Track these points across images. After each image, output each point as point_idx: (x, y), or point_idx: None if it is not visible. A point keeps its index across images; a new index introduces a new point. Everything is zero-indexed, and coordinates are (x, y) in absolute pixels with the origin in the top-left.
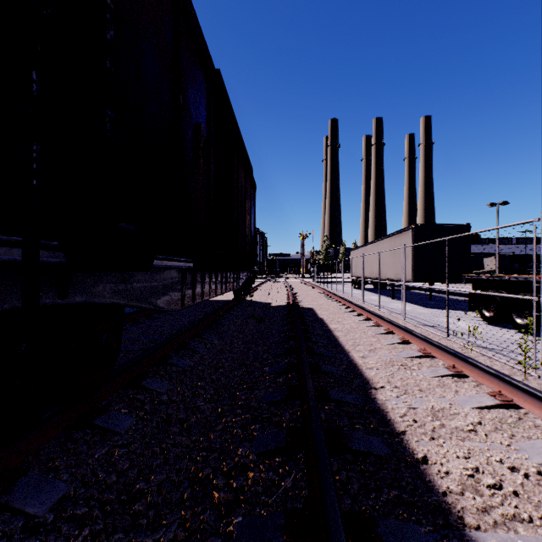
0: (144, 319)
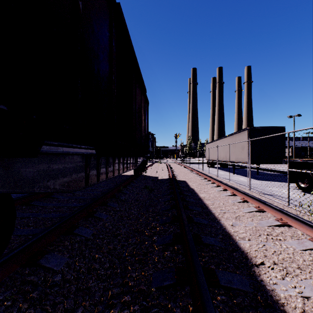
0: None
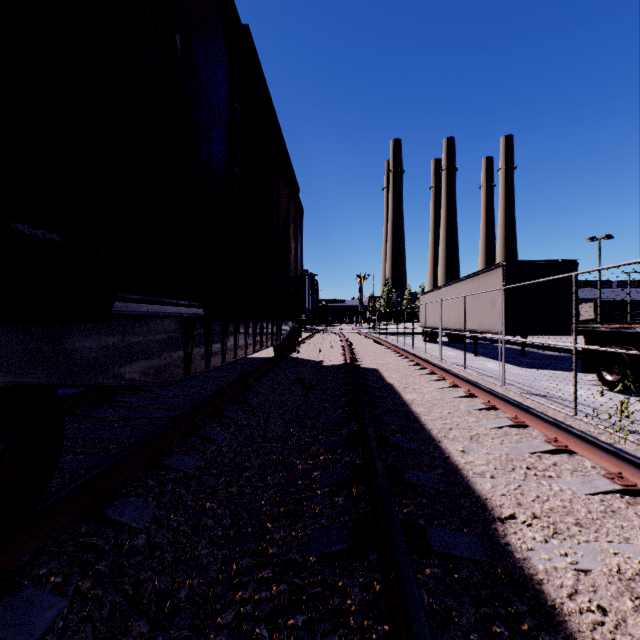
0: None
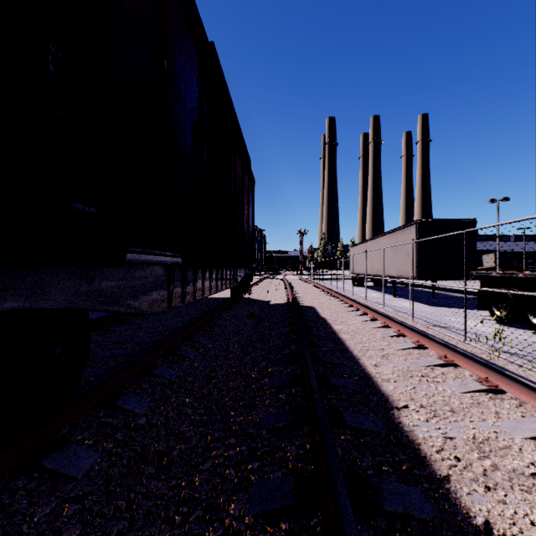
0: (135, 319)
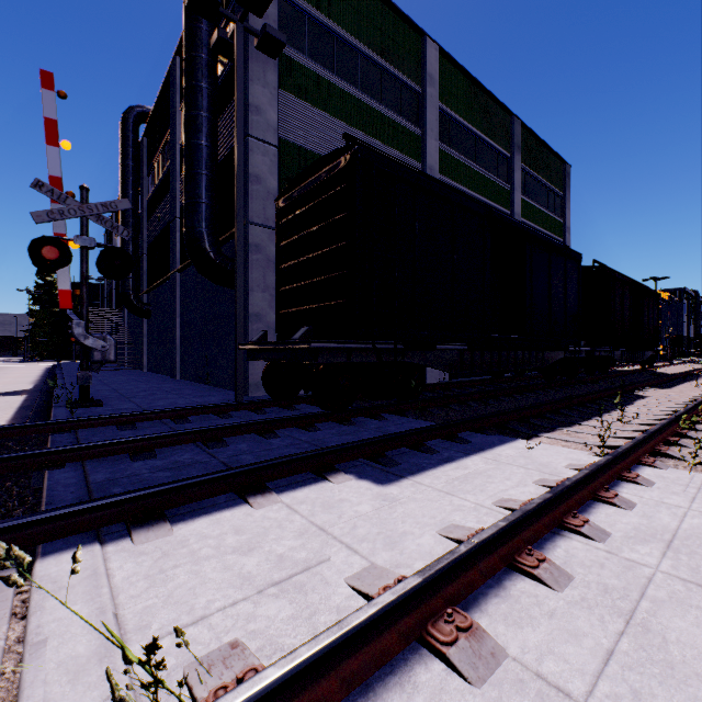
0: None
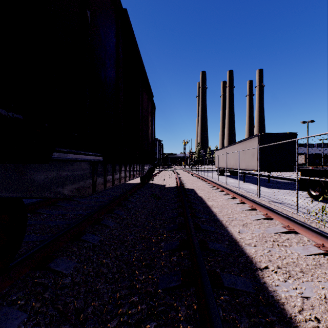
0: None
